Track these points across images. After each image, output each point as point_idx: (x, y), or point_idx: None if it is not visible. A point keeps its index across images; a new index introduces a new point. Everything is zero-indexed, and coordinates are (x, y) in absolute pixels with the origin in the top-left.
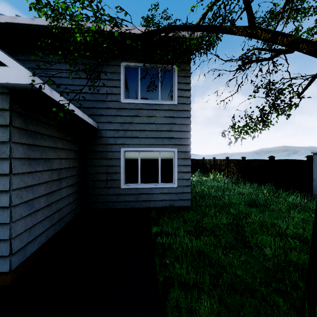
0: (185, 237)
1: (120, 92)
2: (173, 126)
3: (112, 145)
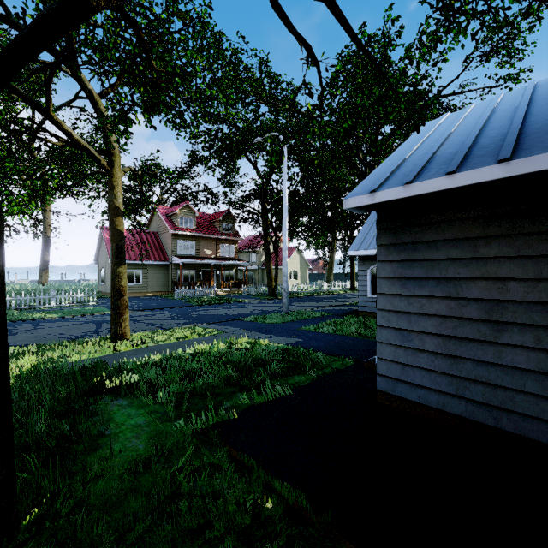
0: None
1: None
2: None
3: None
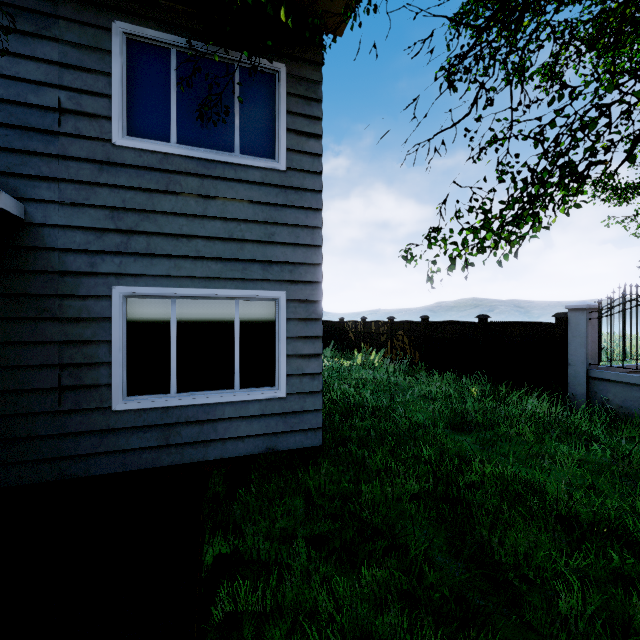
0: (314, 579)
1: (108, 112)
2: (274, 230)
3: (79, 276)
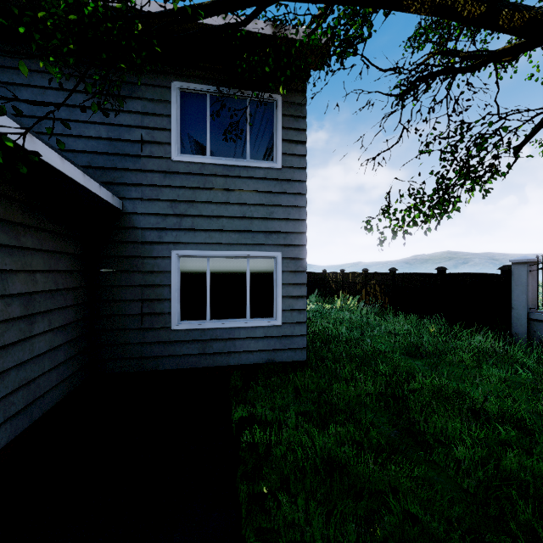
0: (300, 430)
1: (169, 140)
2: (273, 210)
3: (153, 244)
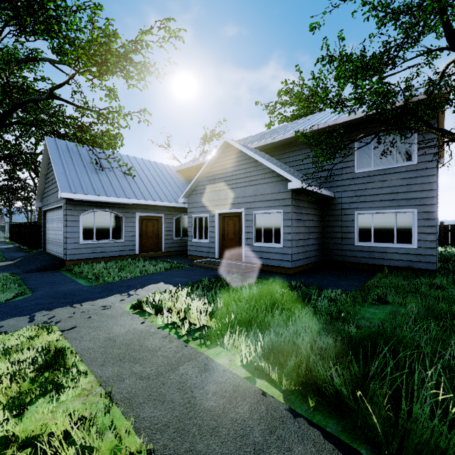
0: (402, 281)
1: (353, 164)
2: (411, 187)
3: (346, 209)
